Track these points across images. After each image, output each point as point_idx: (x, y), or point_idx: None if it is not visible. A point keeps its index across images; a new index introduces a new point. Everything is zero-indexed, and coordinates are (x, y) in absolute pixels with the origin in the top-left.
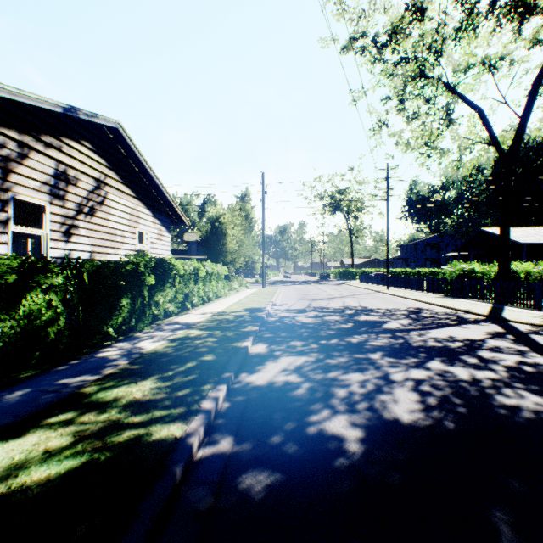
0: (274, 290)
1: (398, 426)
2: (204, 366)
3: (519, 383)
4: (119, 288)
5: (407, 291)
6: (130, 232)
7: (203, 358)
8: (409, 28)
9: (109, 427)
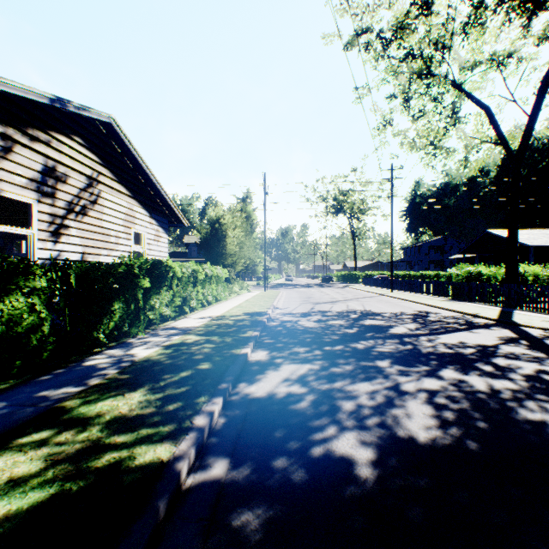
0: (276, 293)
1: (414, 446)
2: (200, 375)
3: (542, 395)
4: (110, 292)
5: (412, 294)
6: (125, 233)
7: (198, 366)
8: (415, 23)
9: (87, 449)
